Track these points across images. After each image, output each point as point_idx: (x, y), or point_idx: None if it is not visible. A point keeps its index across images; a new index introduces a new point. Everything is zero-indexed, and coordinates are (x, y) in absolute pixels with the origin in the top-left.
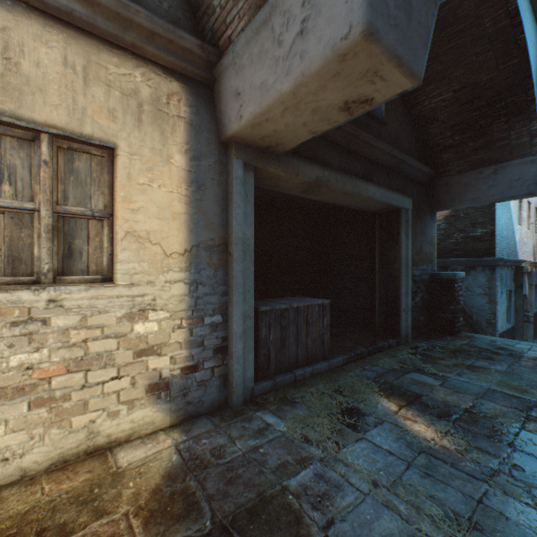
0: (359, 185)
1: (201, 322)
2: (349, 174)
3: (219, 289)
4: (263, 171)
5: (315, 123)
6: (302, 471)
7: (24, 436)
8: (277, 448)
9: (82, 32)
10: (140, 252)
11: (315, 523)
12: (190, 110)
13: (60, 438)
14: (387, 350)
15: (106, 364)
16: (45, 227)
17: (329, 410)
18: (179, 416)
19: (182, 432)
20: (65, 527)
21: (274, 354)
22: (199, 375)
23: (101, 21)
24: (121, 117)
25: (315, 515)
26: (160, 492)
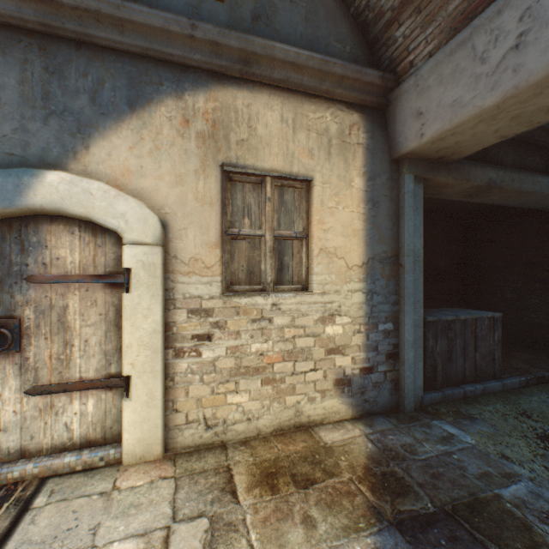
0: (540, 182)
1: (375, 328)
2: (525, 170)
3: (390, 299)
4: (429, 181)
5: (510, 128)
6: (512, 485)
7: (258, 405)
8: (471, 458)
9: (291, 92)
10: (329, 265)
11: (548, 535)
12: (366, 136)
13: (278, 411)
14: None
15: (306, 357)
16: (268, 248)
17: (520, 433)
18: (357, 411)
19: (365, 425)
20: (308, 476)
21: (441, 366)
22: (373, 377)
23: (306, 80)
24: (316, 153)
25: (546, 528)
26: (371, 469)
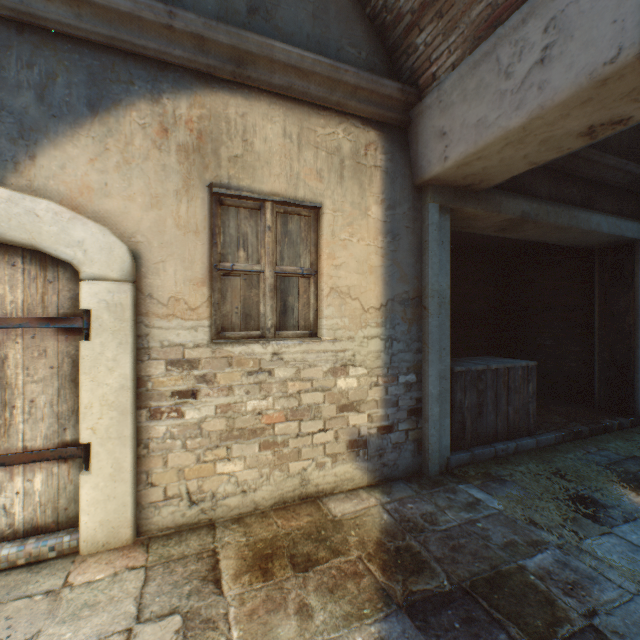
0: (577, 216)
1: (396, 381)
2: (562, 202)
3: (413, 346)
4: (457, 212)
5: (539, 154)
6: (538, 555)
7: (256, 473)
8: (497, 525)
9: (296, 102)
10: (341, 307)
11: (572, 609)
12: (385, 157)
13: (281, 480)
14: (616, 431)
15: (314, 416)
16: (268, 287)
17: (552, 495)
18: (375, 477)
19: (382, 493)
20: (310, 557)
21: (470, 422)
22: (393, 437)
23: (313, 88)
24: (326, 176)
25: (570, 601)
26: (384, 545)
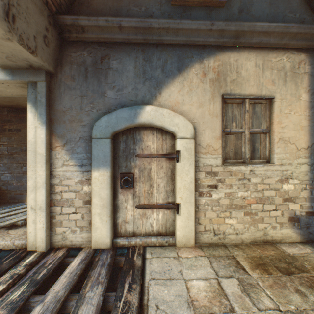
0: None
1: None
2: None
3: None
4: None
5: None
6: None
7: (242, 226)
8: None
9: (261, 48)
10: (284, 148)
11: None
12: (309, 67)
13: (253, 231)
14: None
15: (270, 202)
16: (246, 139)
17: None
18: (303, 238)
19: (312, 247)
20: (287, 269)
21: None
22: None
23: (271, 40)
24: (276, 82)
25: None
26: None
